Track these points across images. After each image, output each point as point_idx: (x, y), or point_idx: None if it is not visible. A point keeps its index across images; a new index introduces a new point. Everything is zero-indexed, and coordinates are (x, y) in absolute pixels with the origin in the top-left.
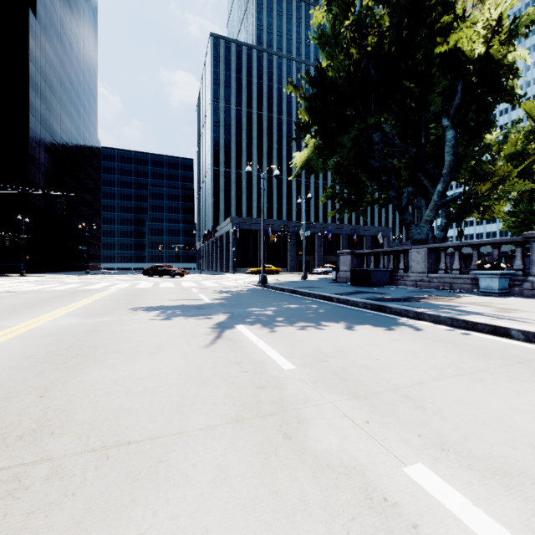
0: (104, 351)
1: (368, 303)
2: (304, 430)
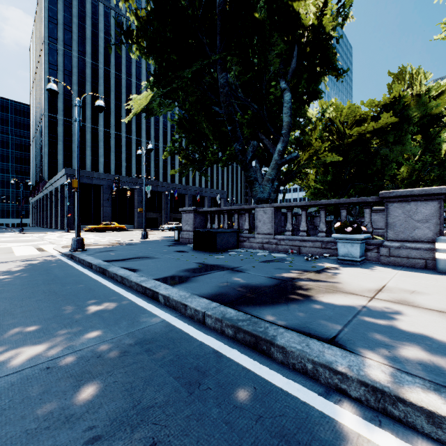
0: None
1: (226, 324)
2: None
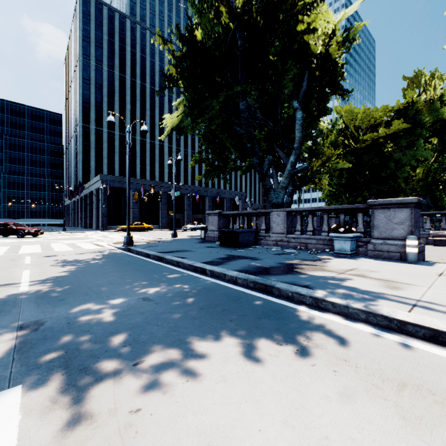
0: None
1: (249, 281)
2: None
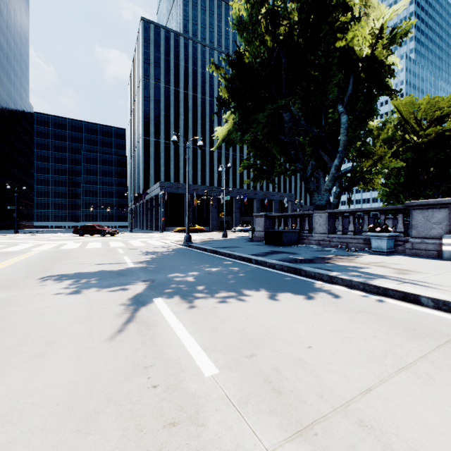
0: None
1: (284, 266)
2: None
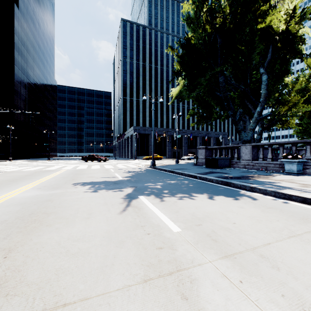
0: (53, 217)
1: (219, 180)
2: (196, 291)
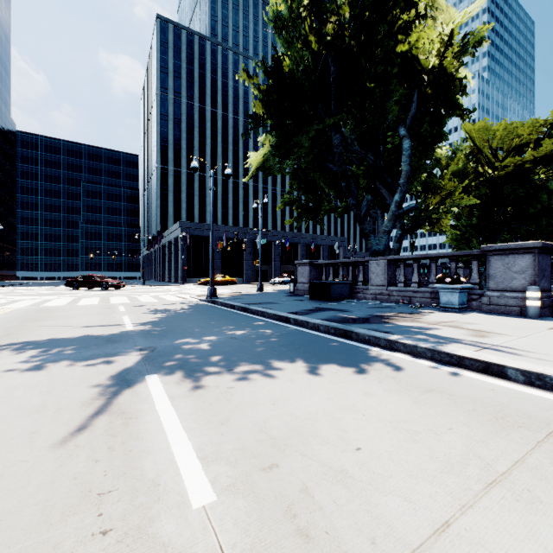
0: None
1: (331, 327)
2: None
